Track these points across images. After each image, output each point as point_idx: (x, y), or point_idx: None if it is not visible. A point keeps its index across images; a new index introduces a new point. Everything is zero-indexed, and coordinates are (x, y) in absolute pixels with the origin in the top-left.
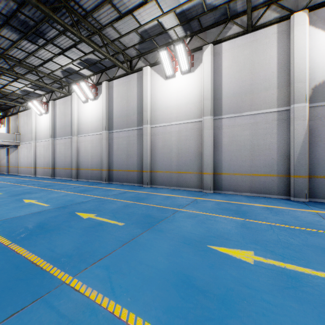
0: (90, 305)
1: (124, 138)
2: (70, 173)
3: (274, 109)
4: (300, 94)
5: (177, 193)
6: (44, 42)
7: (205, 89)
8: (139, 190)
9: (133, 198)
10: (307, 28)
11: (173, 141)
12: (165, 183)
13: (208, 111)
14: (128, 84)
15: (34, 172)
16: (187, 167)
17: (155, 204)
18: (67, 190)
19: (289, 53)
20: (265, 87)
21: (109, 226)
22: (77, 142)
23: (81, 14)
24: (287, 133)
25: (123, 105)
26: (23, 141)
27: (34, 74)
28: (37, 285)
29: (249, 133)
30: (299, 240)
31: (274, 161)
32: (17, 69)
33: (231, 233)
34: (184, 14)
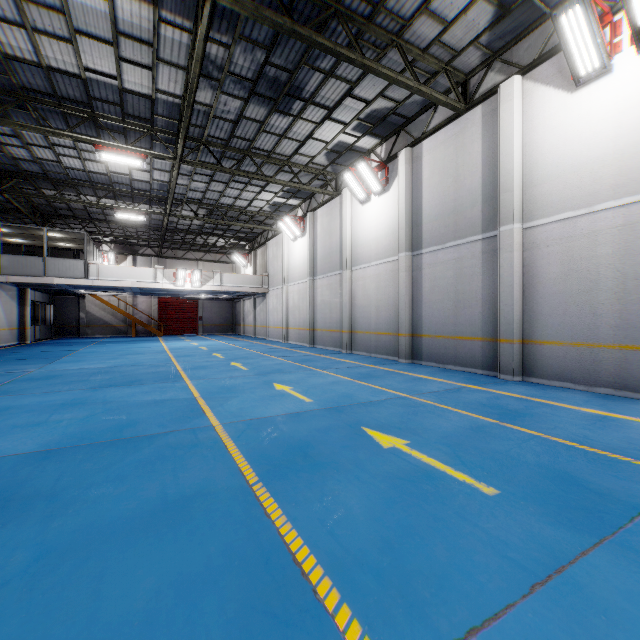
0: None
1: (448, 264)
2: (338, 339)
3: None
4: None
5: (629, 411)
6: (301, 106)
7: None
8: (494, 386)
9: (489, 409)
10: None
11: (603, 259)
12: (571, 375)
13: None
14: (457, 138)
15: (286, 335)
16: None
17: (570, 440)
18: (338, 372)
19: None
20: None
21: (454, 490)
22: (351, 282)
23: (364, 17)
24: None
25: (445, 190)
26: (271, 286)
27: (287, 172)
28: None
29: None
30: None
31: None
32: (265, 170)
33: None
34: None
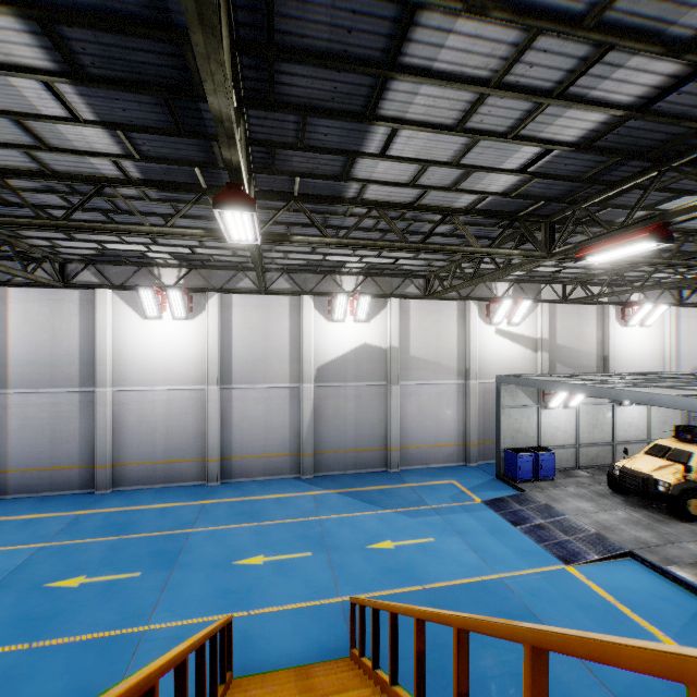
0: (178, 627)
1: (45, 406)
2: None
3: (287, 384)
4: (308, 375)
5: (172, 498)
6: None
7: (210, 350)
8: (99, 505)
9: (110, 530)
10: (313, 313)
11: (159, 416)
12: (143, 481)
13: (215, 380)
14: (55, 304)
15: None
16: (182, 453)
17: (155, 532)
18: None
19: (300, 329)
20: (279, 360)
21: (127, 582)
22: None
23: None
24: (298, 411)
25: (40, 342)
26: None
27: None
28: (126, 640)
29: (263, 409)
30: (293, 533)
31: (287, 439)
32: None
33: (248, 544)
34: (182, 256)
